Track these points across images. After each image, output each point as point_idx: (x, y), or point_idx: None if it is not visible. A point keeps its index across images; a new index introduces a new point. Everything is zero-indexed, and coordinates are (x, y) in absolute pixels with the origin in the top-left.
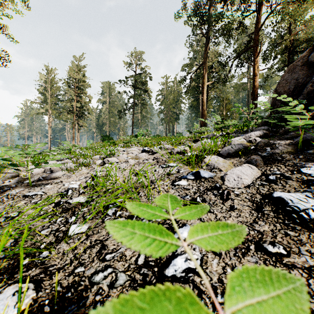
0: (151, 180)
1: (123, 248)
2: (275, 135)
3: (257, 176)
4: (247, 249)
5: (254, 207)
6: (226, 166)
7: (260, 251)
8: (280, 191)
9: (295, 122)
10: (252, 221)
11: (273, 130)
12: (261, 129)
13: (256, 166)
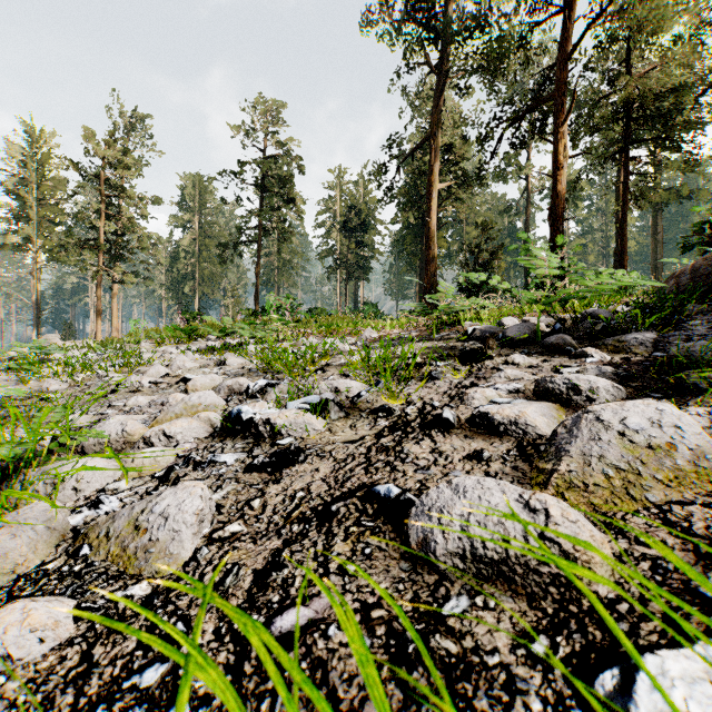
0: None
1: None
2: None
3: None
4: None
5: None
6: None
7: None
8: None
9: None
10: None
11: None
12: None
13: None
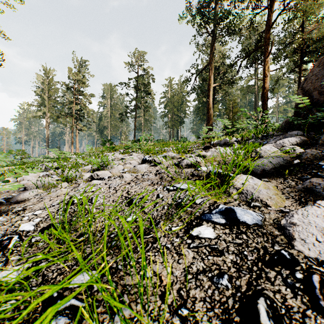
0: (152, 217)
1: None
2: (314, 143)
3: None
4: None
5: None
6: (273, 197)
7: None
8: None
9: None
10: None
11: (309, 135)
12: (293, 135)
13: None
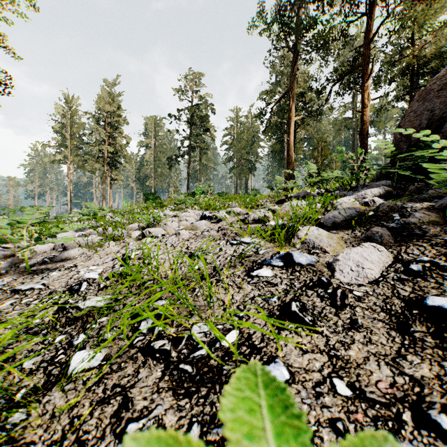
0: (215, 266)
1: (161, 406)
2: (402, 194)
3: (387, 264)
4: (397, 422)
5: (393, 324)
6: (333, 245)
7: (425, 428)
8: (435, 293)
9: (446, 175)
10: (395, 354)
11: (398, 186)
12: (380, 185)
13: (383, 245)
